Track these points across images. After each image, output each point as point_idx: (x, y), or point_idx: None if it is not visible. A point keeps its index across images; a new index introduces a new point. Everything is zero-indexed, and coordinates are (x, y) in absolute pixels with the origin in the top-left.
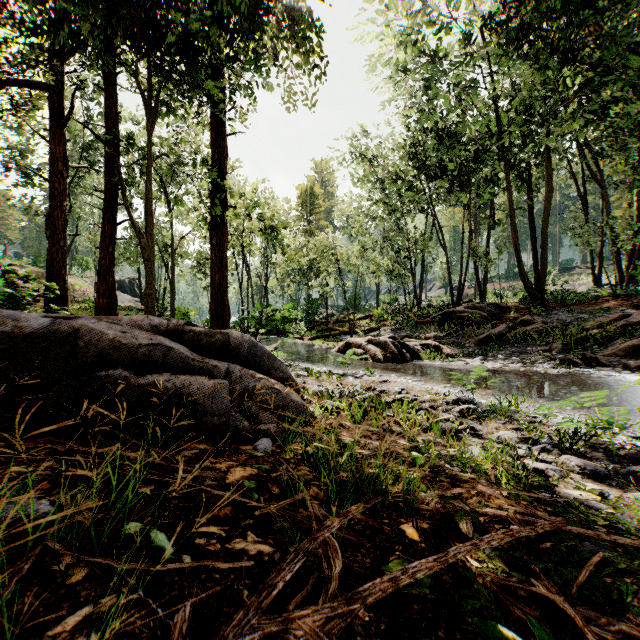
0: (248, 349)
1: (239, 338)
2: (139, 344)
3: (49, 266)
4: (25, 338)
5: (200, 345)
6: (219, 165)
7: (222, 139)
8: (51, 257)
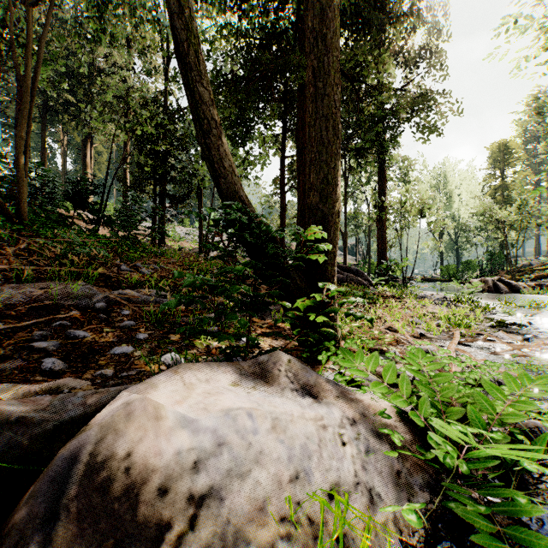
0: (355, 271)
1: (353, 268)
2: None
3: None
4: None
5: (343, 269)
6: (381, 187)
7: (383, 173)
8: None
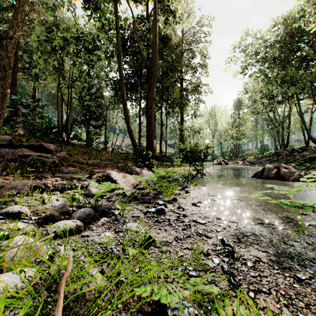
0: (168, 157)
1: (167, 156)
2: (158, 156)
3: None
4: None
5: (163, 156)
6: (181, 121)
7: (182, 115)
8: None
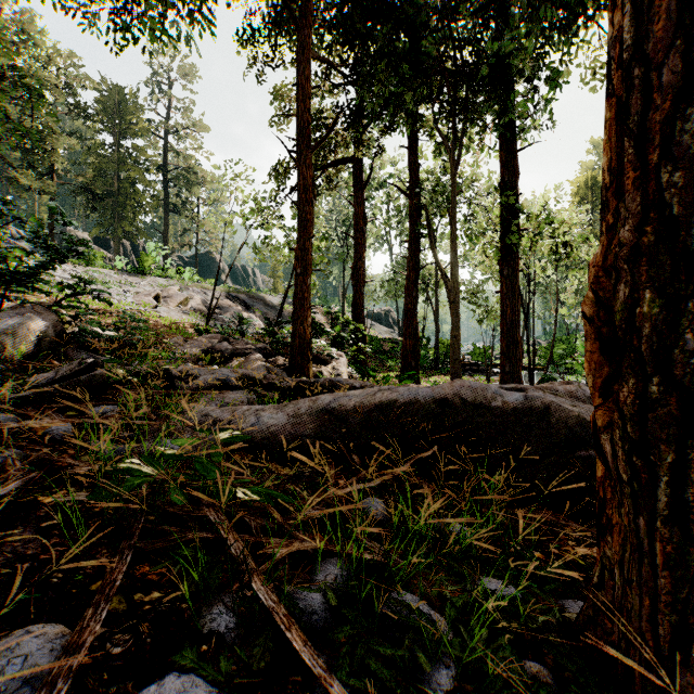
0: None
1: None
2: None
3: (354, 310)
4: (511, 413)
5: None
6: (510, 186)
7: (513, 156)
8: (355, 302)
